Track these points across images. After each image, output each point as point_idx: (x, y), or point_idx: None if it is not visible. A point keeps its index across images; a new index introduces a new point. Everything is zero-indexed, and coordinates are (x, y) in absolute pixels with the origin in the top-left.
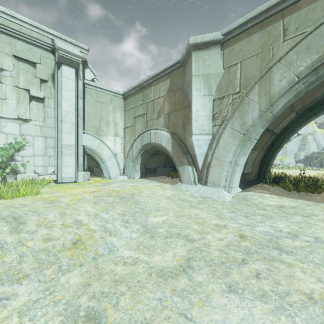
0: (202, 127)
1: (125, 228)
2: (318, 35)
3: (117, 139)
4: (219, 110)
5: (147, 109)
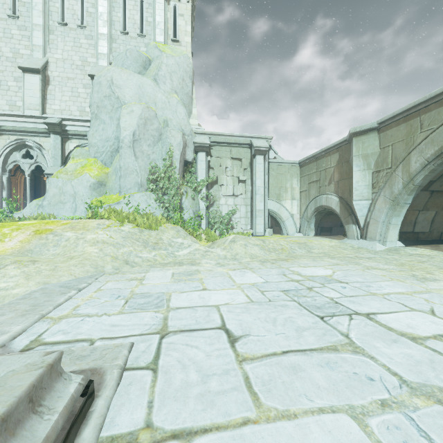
0: (362, 195)
1: (299, 249)
2: (438, 134)
3: (294, 202)
4: (377, 181)
5: (320, 176)
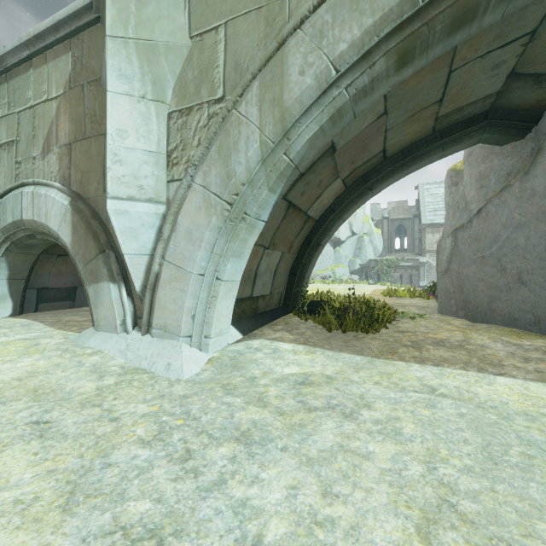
0: (138, 181)
1: None
2: None
3: None
4: (182, 142)
5: (19, 129)
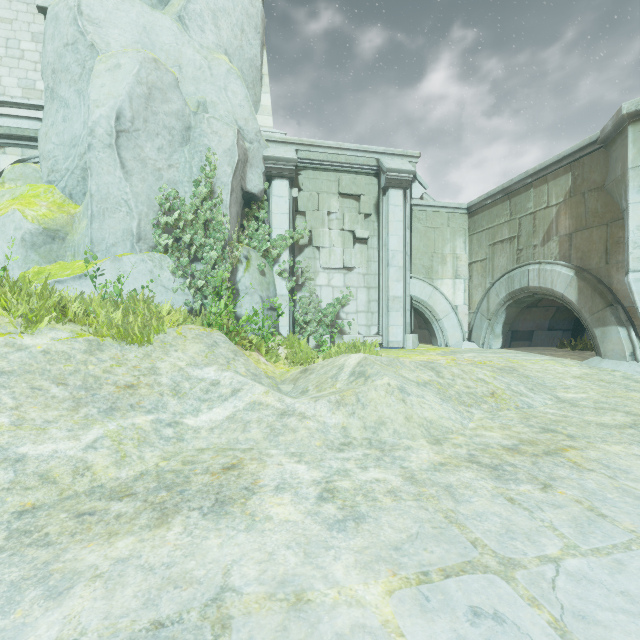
0: None
1: (534, 394)
2: None
3: (458, 283)
4: None
5: (520, 228)
